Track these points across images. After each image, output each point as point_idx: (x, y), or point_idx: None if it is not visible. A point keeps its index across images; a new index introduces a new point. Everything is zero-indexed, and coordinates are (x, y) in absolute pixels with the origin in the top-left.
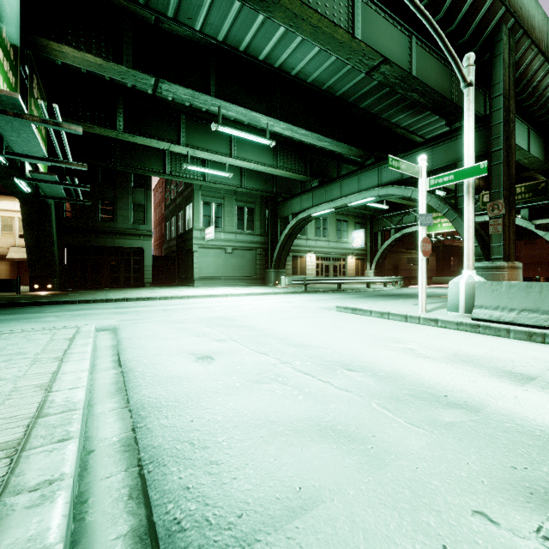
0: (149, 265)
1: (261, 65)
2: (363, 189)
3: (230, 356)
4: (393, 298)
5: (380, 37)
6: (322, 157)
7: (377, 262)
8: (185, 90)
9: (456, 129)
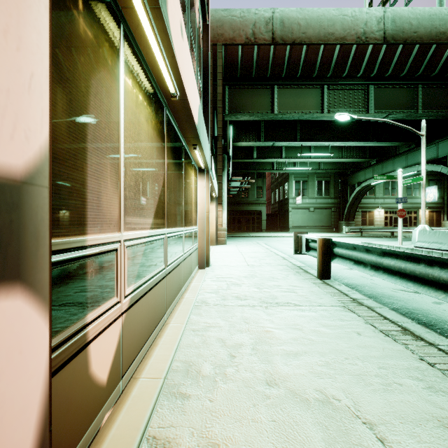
0: (264, 220)
1: None
2: (409, 165)
3: None
4: None
5: (388, 99)
6: None
7: None
8: (285, 143)
9: None
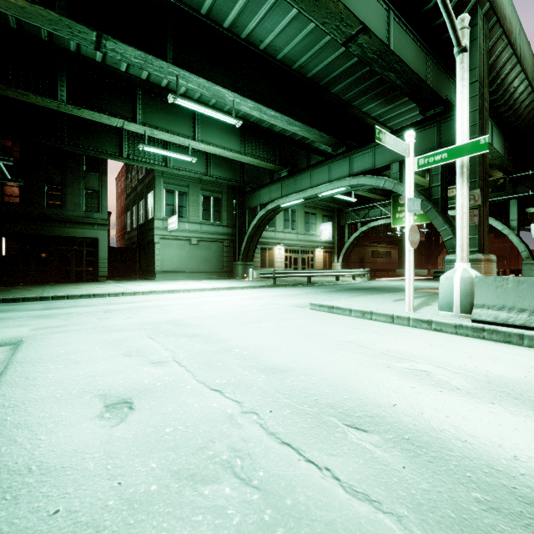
0: (104, 257)
1: (226, 34)
2: (333, 179)
3: (162, 399)
4: (366, 292)
5: (358, 4)
6: (292, 146)
7: (345, 255)
8: (135, 51)
9: (430, 117)
